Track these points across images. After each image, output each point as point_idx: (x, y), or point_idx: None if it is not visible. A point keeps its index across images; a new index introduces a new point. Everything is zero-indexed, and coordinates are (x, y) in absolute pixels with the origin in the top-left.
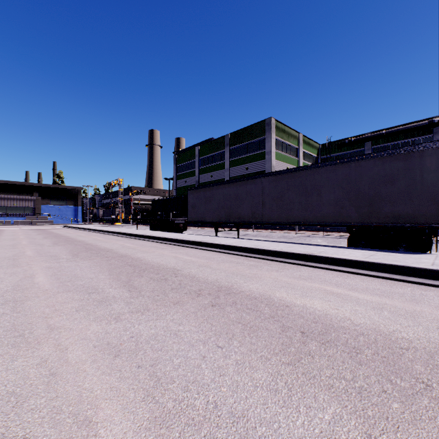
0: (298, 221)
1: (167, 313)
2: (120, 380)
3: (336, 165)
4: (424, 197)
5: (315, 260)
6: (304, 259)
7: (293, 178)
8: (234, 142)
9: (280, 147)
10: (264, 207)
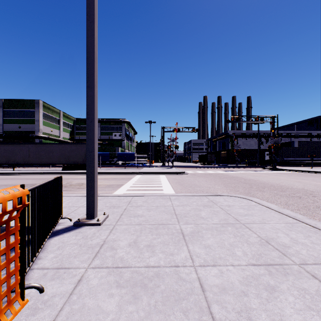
0: (45, 163)
1: (2, 180)
2: (2, 182)
3: (59, 144)
4: (80, 156)
5: (44, 173)
6: (41, 174)
7: (43, 147)
8: (8, 106)
9: (46, 118)
10: (30, 157)
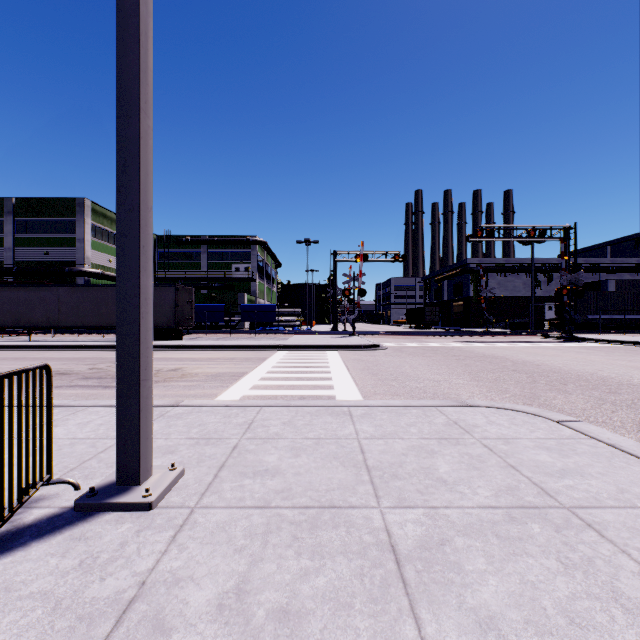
0: (92, 325)
1: None
2: None
3: None
4: (162, 312)
5: (87, 348)
6: (80, 348)
7: (88, 292)
8: (23, 212)
9: (99, 235)
10: (61, 313)
